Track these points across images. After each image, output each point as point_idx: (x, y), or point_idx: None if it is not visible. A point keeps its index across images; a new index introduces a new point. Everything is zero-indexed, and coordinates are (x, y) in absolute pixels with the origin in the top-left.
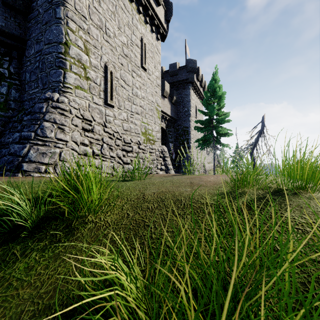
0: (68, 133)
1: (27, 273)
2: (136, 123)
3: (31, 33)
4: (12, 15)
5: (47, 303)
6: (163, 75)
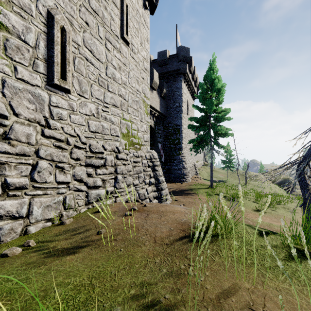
0: None
1: None
2: (113, 120)
3: None
4: None
5: None
6: (150, 64)
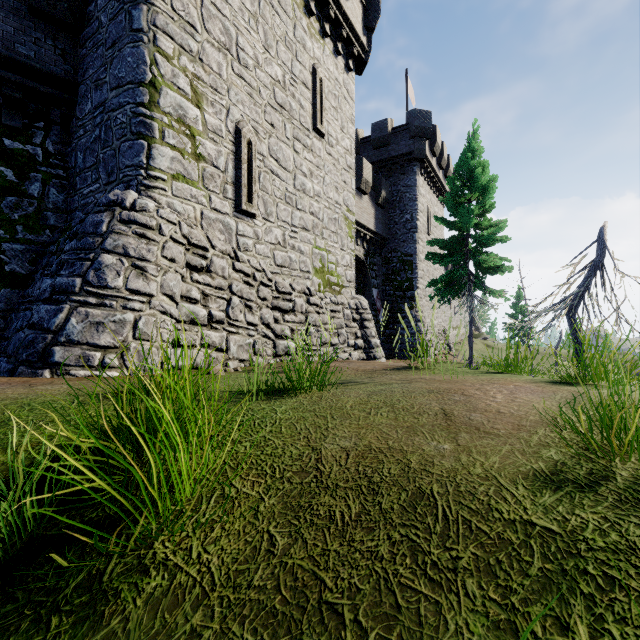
0: (155, 278)
1: None
2: (303, 249)
3: (86, 68)
4: (50, 35)
5: None
6: (358, 147)
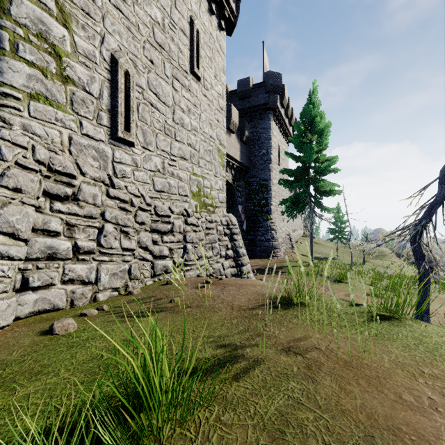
0: None
1: None
2: (181, 176)
3: None
4: None
5: None
6: (227, 97)
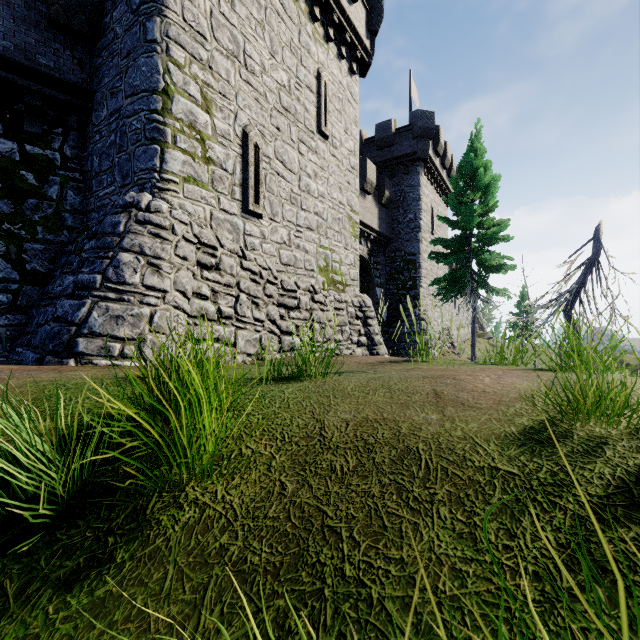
0: (168, 275)
1: None
2: (308, 248)
3: (102, 77)
4: (68, 45)
5: None
6: (362, 147)
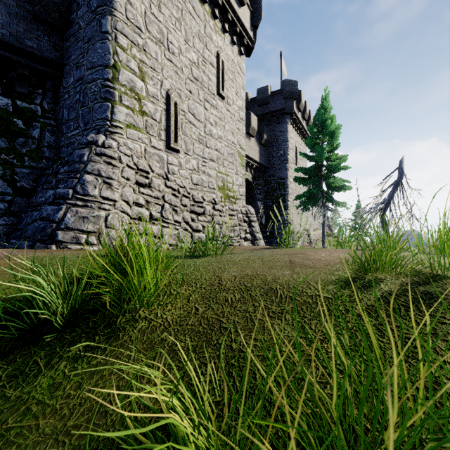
0: (117, 190)
1: (52, 394)
2: (210, 173)
3: (70, 55)
4: (46, 33)
5: (76, 443)
6: (248, 104)
